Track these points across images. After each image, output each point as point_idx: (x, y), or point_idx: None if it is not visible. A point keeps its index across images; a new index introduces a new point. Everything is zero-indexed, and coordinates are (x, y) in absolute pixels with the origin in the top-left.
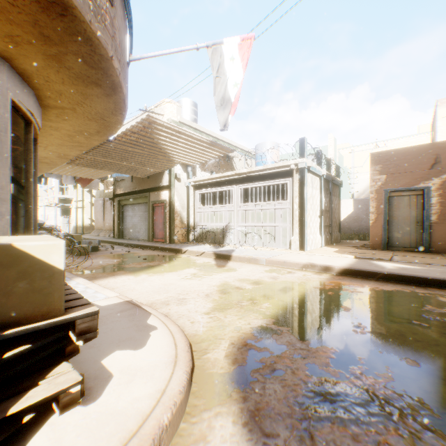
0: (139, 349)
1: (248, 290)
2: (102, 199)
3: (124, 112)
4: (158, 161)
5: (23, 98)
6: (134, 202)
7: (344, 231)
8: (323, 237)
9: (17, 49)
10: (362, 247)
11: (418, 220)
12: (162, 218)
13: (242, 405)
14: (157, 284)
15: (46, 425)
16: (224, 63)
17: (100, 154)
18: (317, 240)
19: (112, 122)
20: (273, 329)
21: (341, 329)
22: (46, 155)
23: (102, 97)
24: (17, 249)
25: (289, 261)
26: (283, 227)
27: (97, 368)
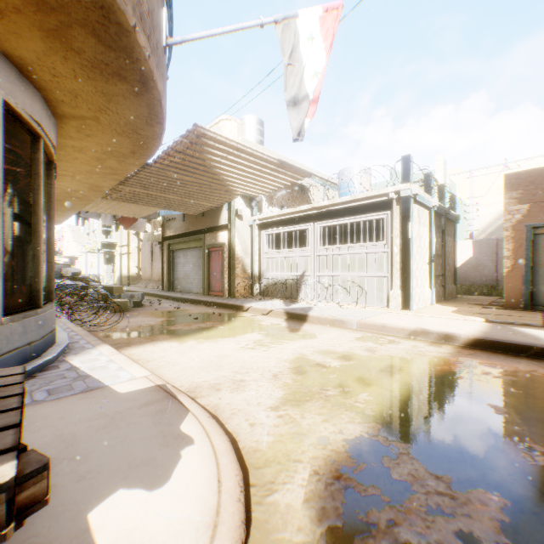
0: (156, 488)
1: (334, 369)
2: (150, 243)
3: (162, 120)
4: (213, 192)
5: (23, 101)
6: (187, 246)
7: (459, 283)
8: (433, 292)
9: (3, 22)
10: (490, 305)
11: None
12: (220, 266)
13: None
14: (207, 356)
15: None
16: (300, 46)
17: (139, 184)
18: (425, 296)
19: (148, 136)
20: (382, 446)
21: (499, 450)
22: (75, 188)
23: (130, 97)
24: None
25: (390, 325)
26: (378, 278)
27: (76, 531)
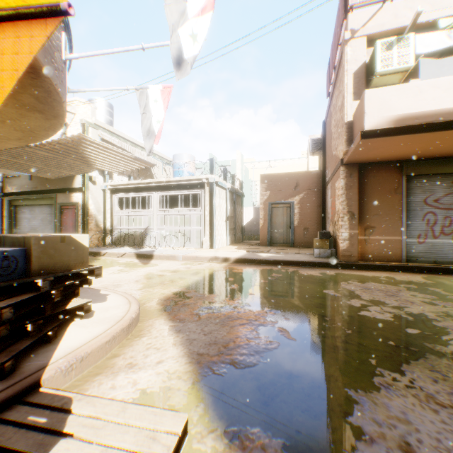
0: (104, 302)
1: (168, 276)
2: None
3: (58, 130)
4: (77, 166)
5: None
6: (35, 203)
7: (247, 233)
8: (228, 238)
9: None
10: (256, 244)
11: (288, 224)
12: (74, 221)
13: (168, 316)
14: None
15: (71, 325)
16: (149, 103)
17: (8, 154)
18: (223, 240)
19: (41, 134)
20: (185, 291)
21: (224, 287)
22: None
23: (42, 119)
24: (72, 237)
25: (200, 256)
26: (197, 230)
27: None
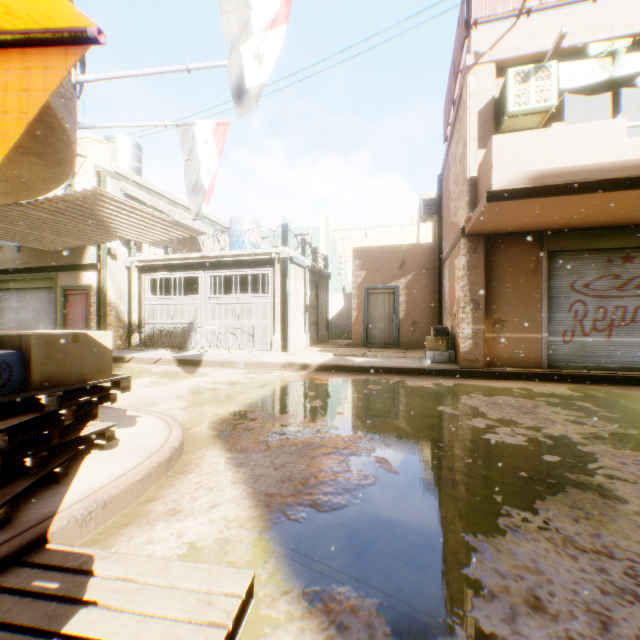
0: (132, 427)
1: (224, 389)
2: None
3: (64, 182)
4: (89, 232)
5: None
6: (26, 286)
7: (335, 330)
8: (308, 336)
9: None
10: (347, 345)
11: (391, 317)
12: (85, 313)
13: (224, 445)
14: None
15: (87, 459)
16: (197, 146)
17: None
18: (301, 340)
19: (38, 187)
20: (248, 411)
21: (302, 404)
22: None
23: (40, 165)
24: (90, 335)
25: (269, 362)
26: (263, 325)
27: None
